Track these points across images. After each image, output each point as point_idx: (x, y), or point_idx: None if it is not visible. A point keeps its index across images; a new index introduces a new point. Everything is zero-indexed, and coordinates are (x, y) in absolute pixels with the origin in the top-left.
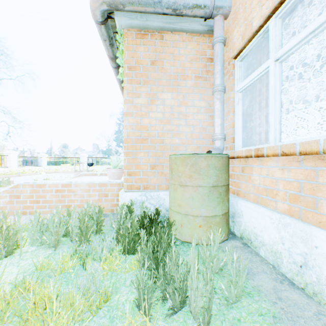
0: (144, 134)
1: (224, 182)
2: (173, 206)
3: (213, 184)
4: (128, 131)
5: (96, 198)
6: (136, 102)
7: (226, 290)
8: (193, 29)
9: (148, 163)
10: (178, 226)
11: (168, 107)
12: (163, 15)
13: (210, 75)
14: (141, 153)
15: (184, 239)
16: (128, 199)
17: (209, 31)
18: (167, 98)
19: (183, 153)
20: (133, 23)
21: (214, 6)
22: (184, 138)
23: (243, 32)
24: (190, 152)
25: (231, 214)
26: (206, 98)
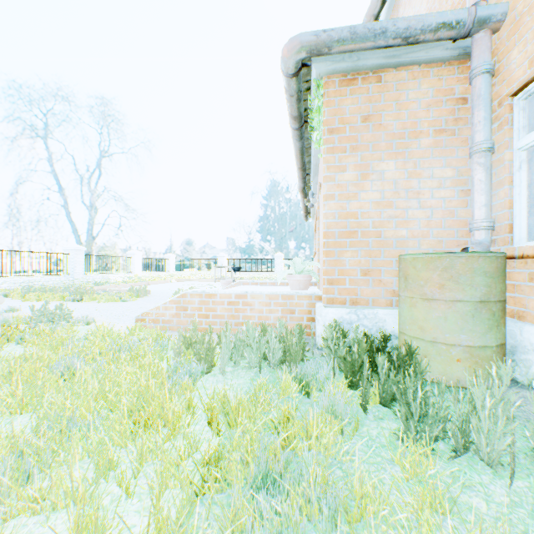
0: (352, 224)
1: (500, 296)
2: (409, 329)
3: (481, 299)
4: (328, 221)
5: (278, 315)
6: (340, 179)
7: (529, 439)
8: (431, 58)
9: (358, 266)
10: (418, 358)
11: (390, 183)
12: (386, 48)
13: (461, 125)
14: (347, 252)
15: (430, 378)
16: (330, 318)
17: (459, 56)
18: (388, 169)
19: (413, 251)
20: (337, 68)
21: (475, 19)
22: (415, 228)
23: (533, 53)
24: (426, 249)
25: (506, 349)
26: (454, 163)
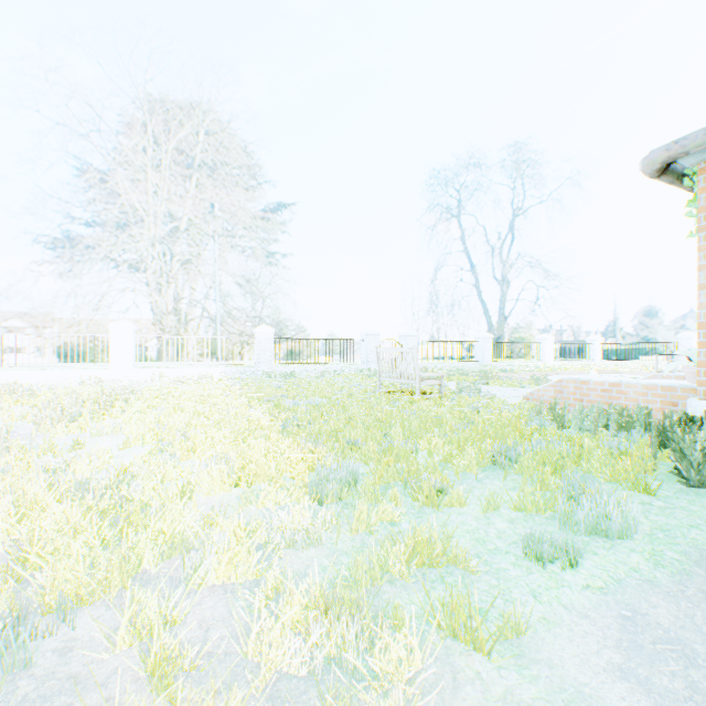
0: None
1: None
2: None
3: None
4: (703, 312)
5: (656, 406)
6: None
7: None
8: None
9: None
10: None
11: None
12: None
13: None
14: None
15: None
16: (700, 410)
17: None
18: None
19: None
20: None
21: None
22: None
23: None
24: None
25: None
26: None
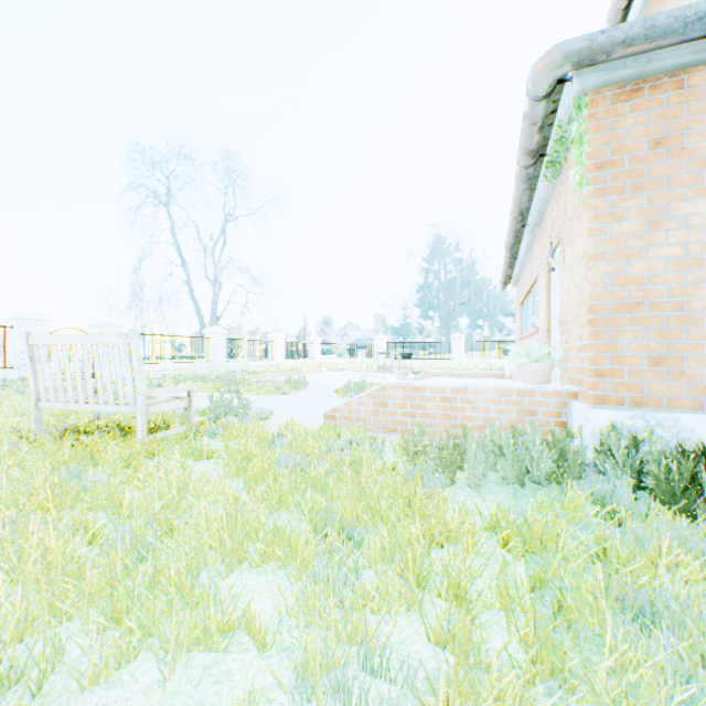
0: (633, 293)
1: None
2: None
3: None
4: (595, 291)
5: (512, 417)
6: (615, 231)
7: None
8: None
9: (644, 352)
10: None
11: (698, 232)
12: (700, 39)
13: None
14: (626, 332)
15: None
16: (601, 423)
17: None
18: (694, 212)
19: None
20: (612, 78)
21: None
22: None
23: None
24: None
25: None
26: None
